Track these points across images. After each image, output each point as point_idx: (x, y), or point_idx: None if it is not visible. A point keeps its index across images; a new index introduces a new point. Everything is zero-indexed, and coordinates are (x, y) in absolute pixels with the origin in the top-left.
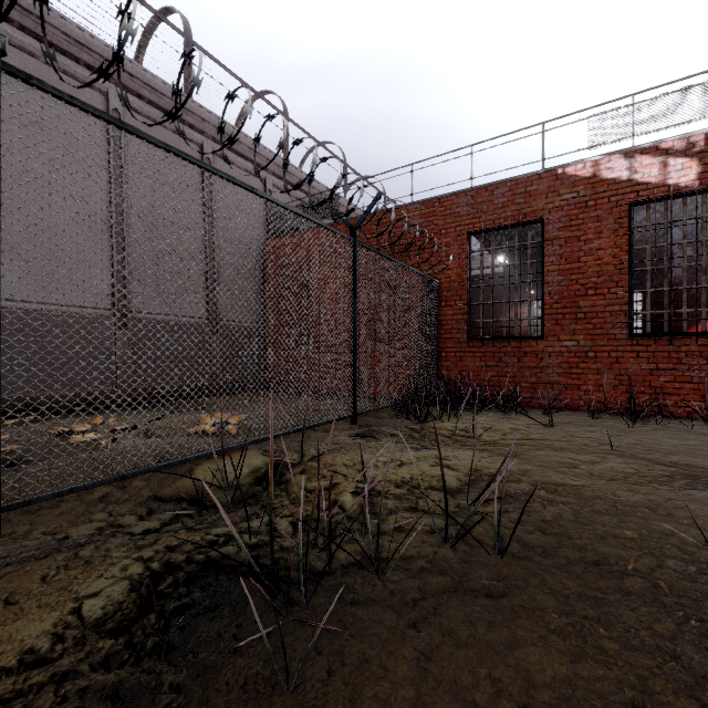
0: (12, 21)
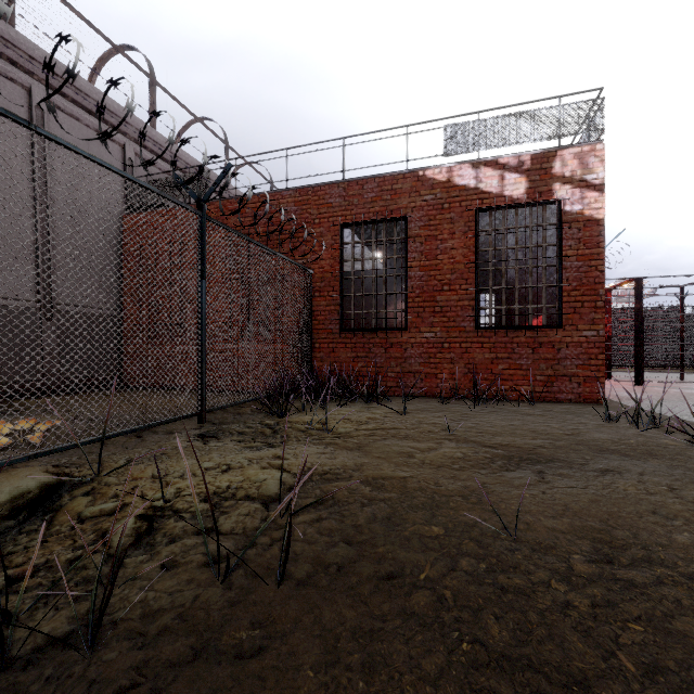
0: None
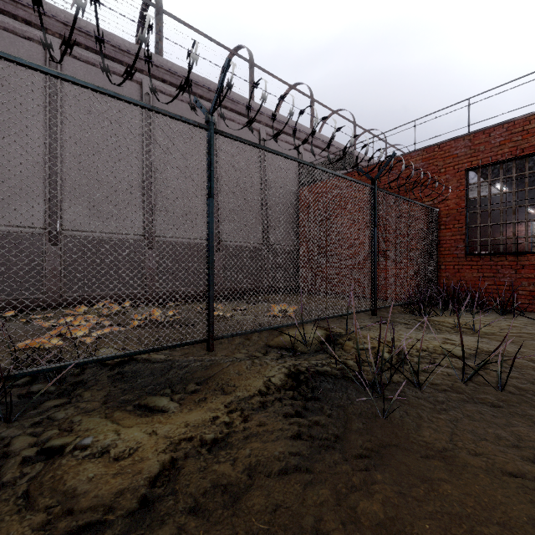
0: (166, 81)
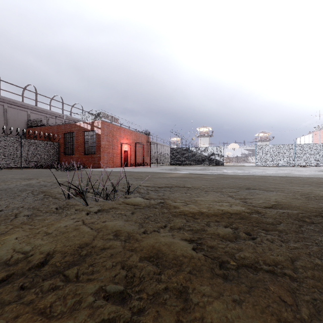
0: None
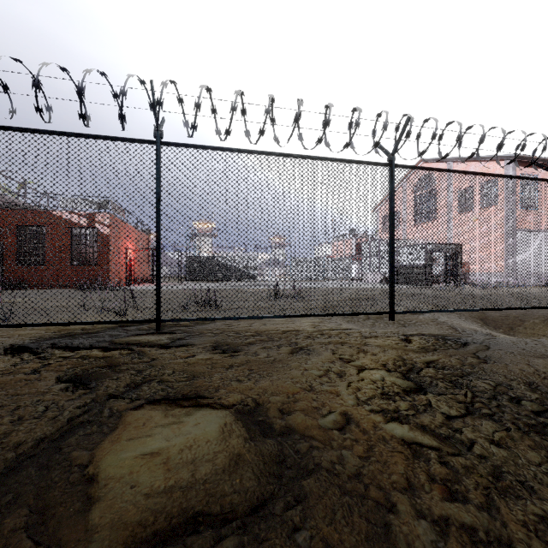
0: None
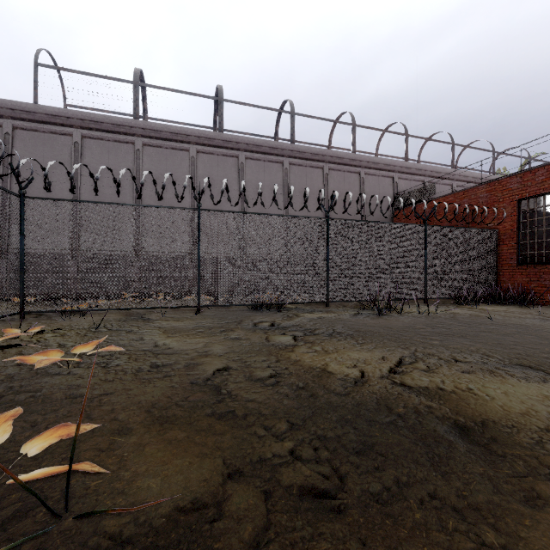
0: (297, 157)
